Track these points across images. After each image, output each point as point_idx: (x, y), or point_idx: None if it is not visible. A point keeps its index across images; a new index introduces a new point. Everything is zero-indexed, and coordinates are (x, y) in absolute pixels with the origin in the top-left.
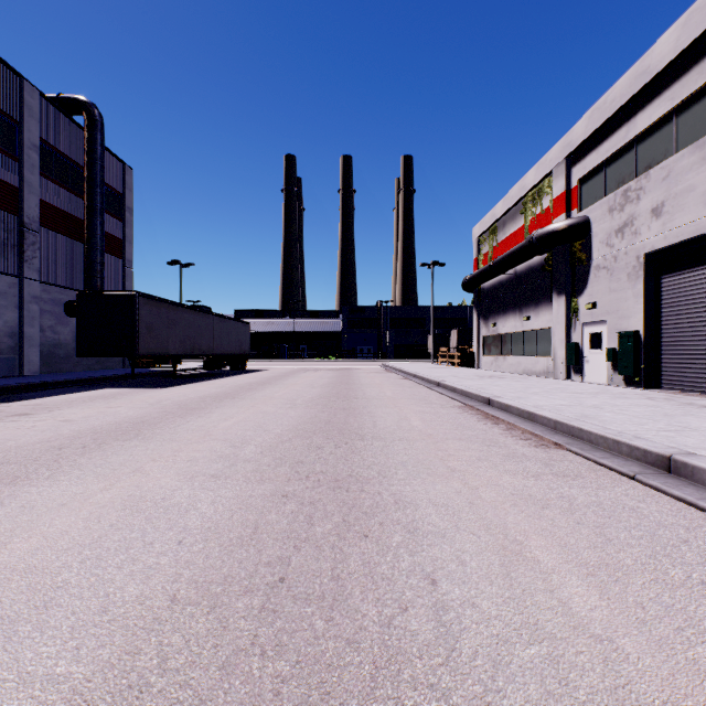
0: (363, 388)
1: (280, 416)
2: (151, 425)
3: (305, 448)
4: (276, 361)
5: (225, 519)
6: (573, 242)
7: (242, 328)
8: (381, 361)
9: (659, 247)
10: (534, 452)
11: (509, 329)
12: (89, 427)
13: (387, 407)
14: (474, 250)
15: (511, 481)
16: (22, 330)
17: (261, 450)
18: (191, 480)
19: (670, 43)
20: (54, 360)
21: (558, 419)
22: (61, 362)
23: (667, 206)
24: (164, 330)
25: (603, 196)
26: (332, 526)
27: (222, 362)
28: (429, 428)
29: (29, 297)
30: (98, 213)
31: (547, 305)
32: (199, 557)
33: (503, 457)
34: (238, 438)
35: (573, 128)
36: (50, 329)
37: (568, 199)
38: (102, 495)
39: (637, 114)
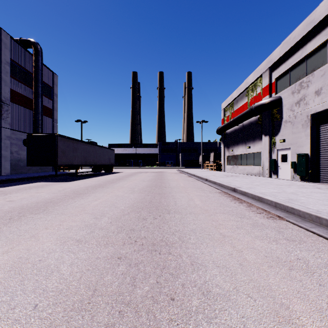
0: (169, 182)
1: (125, 198)
2: (54, 203)
3: (136, 219)
4: (127, 167)
5: (75, 280)
6: (273, 109)
7: (110, 152)
8: (177, 167)
9: (319, 110)
10: (268, 222)
11: (239, 152)
12: (20, 205)
13: (181, 192)
14: (222, 115)
15: (261, 245)
16: (1, 153)
17: (111, 221)
18: (63, 244)
19: (325, 6)
20: (18, 167)
21: (277, 201)
22: (21, 168)
23: (324, 90)
24: (71, 153)
25: (289, 86)
26: (148, 288)
27: (101, 168)
28: (205, 205)
29: (4, 136)
30: (40, 96)
31: (259, 140)
32: (43, 325)
33: (251, 226)
34: (100, 212)
35: (273, 53)
36: (15, 152)
37: (270, 88)
38: (1, 257)
39: (307, 43)
